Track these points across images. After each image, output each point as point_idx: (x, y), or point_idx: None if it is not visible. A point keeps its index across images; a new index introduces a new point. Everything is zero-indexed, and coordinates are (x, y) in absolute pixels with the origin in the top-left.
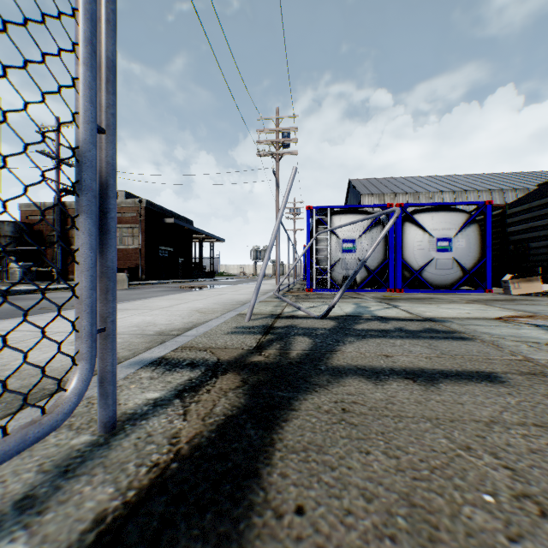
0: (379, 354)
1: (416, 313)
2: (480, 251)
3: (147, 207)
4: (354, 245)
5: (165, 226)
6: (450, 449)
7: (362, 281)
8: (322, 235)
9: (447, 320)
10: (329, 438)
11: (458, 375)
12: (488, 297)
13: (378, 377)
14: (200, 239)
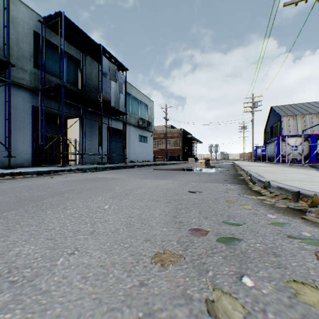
0: None
1: None
2: None
3: (182, 131)
4: (296, 148)
5: (186, 138)
6: None
7: (299, 160)
8: (283, 145)
9: None
10: None
11: None
12: None
13: None
14: (193, 142)
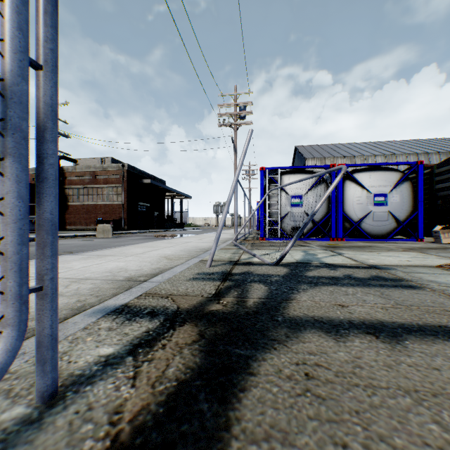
0: (334, 303)
1: (360, 261)
2: (413, 205)
3: (129, 170)
4: (301, 200)
5: (143, 186)
6: (447, 442)
7: (308, 231)
8: (273, 192)
9: (391, 268)
10: (294, 419)
11: (421, 330)
12: (421, 245)
13: (338, 331)
14: (172, 196)
